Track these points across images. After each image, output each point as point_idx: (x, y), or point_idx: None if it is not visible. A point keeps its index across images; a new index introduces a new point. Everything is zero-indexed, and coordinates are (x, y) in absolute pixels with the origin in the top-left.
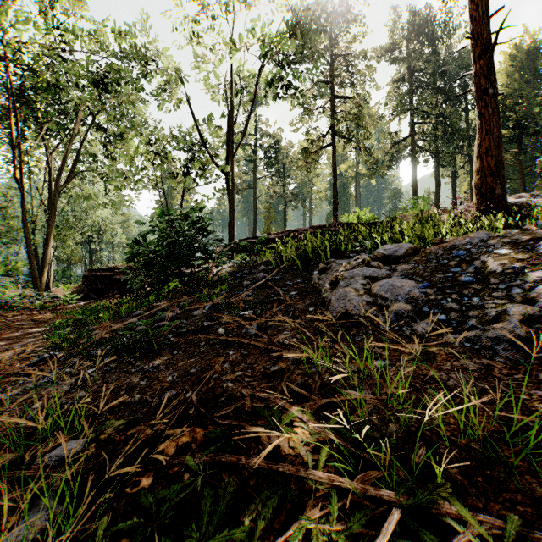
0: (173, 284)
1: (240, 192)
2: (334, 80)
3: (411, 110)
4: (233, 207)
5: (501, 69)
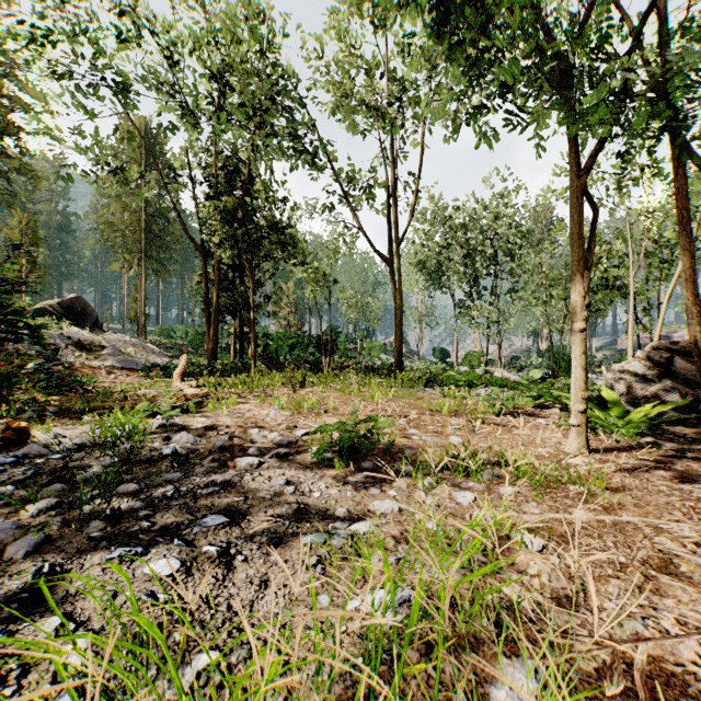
0: None
1: None
2: None
3: None
4: None
5: None
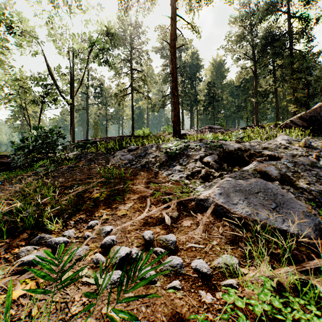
0: (42, 162)
1: (78, 111)
2: (132, 61)
3: (170, 82)
4: (74, 123)
5: (209, 69)
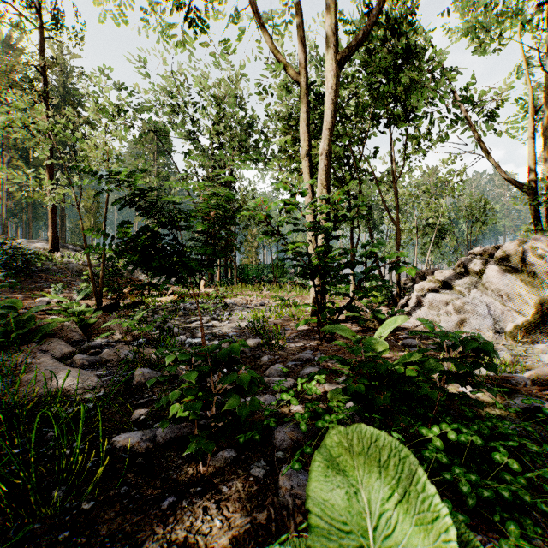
0: None
1: None
2: None
3: None
4: None
5: None
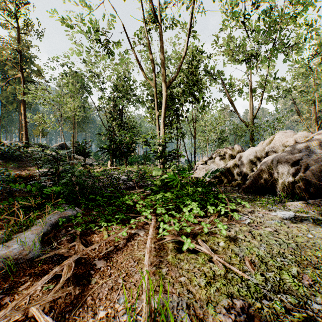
0: None
1: None
2: None
3: None
4: None
5: None
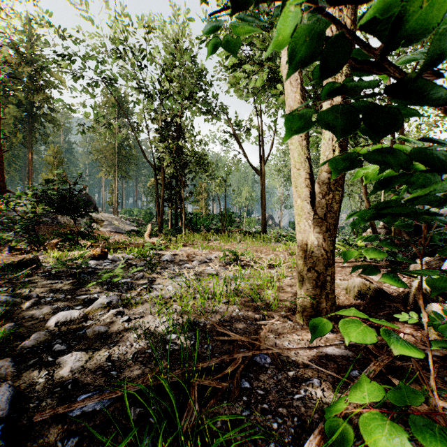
0: None
1: None
2: None
3: None
4: None
5: None
